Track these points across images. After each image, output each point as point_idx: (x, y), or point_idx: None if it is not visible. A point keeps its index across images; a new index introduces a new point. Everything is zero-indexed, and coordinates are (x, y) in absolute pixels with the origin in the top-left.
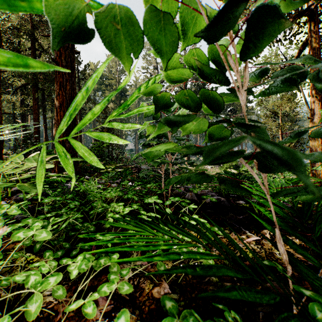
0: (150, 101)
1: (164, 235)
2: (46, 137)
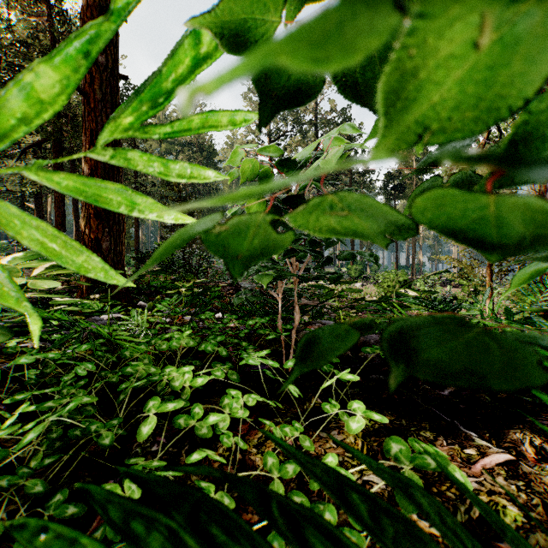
0: (253, 146)
1: (286, 464)
2: (77, 233)
